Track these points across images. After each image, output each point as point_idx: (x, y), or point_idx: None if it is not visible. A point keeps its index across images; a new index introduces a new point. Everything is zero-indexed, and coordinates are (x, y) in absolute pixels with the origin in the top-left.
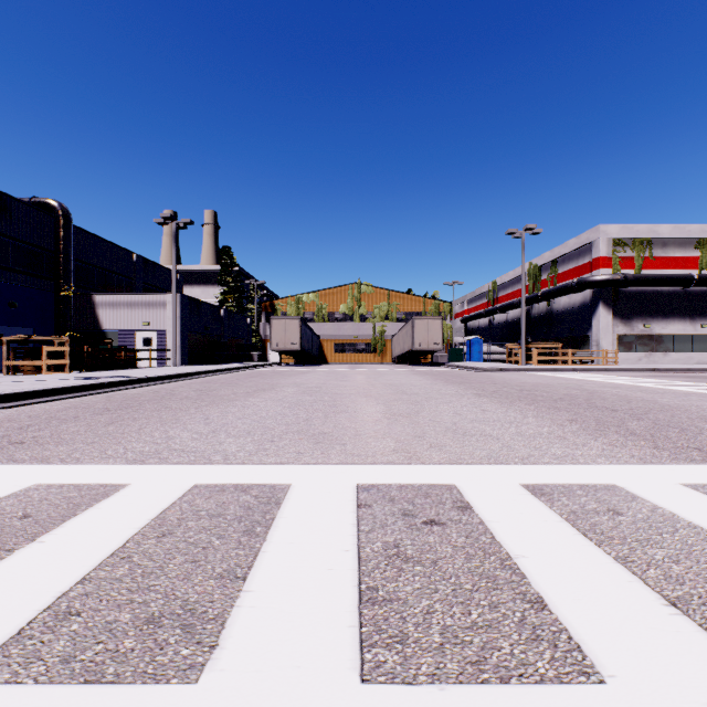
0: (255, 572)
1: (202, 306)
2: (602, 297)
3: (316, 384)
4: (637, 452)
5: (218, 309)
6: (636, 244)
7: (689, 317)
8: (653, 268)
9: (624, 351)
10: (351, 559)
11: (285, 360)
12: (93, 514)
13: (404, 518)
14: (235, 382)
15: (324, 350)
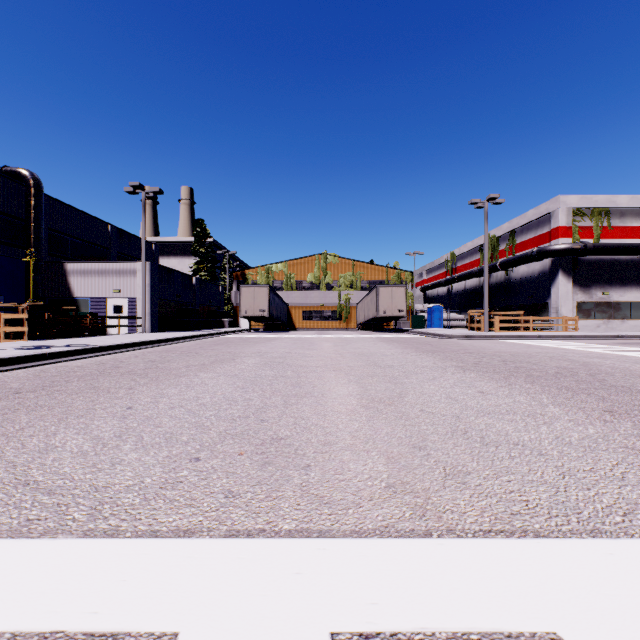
0: None
1: (173, 274)
2: (562, 266)
3: (280, 354)
4: None
5: (189, 278)
6: (595, 214)
7: None
8: (611, 238)
9: (583, 318)
10: None
11: (255, 327)
12: None
13: None
14: (196, 351)
15: (292, 317)
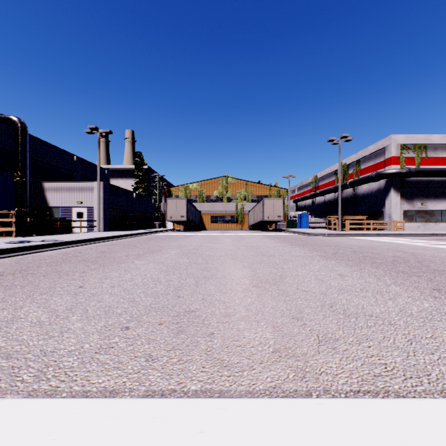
0: None
1: (119, 191)
2: (393, 184)
3: (194, 247)
4: None
5: (131, 193)
6: (416, 148)
7: None
8: (428, 165)
9: (408, 221)
10: None
11: (177, 227)
12: None
13: None
14: (134, 245)
15: (203, 221)
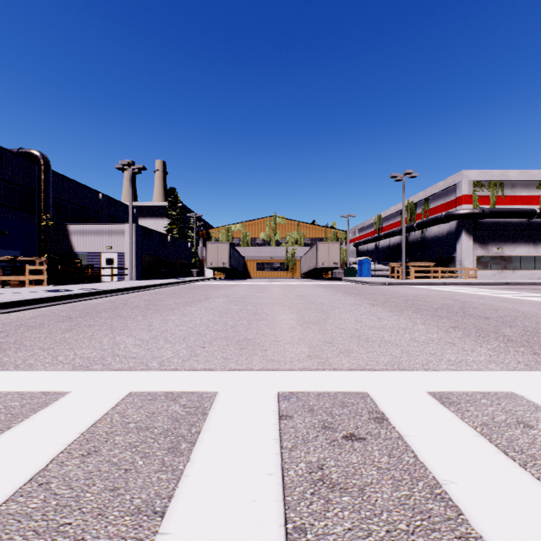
0: (175, 505)
1: (153, 234)
2: (465, 227)
3: (241, 296)
4: (521, 358)
5: (165, 236)
6: (491, 185)
7: (533, 242)
8: (504, 204)
9: (482, 269)
10: (275, 486)
11: (218, 276)
12: (26, 426)
13: (325, 432)
14: (177, 294)
15: (248, 268)
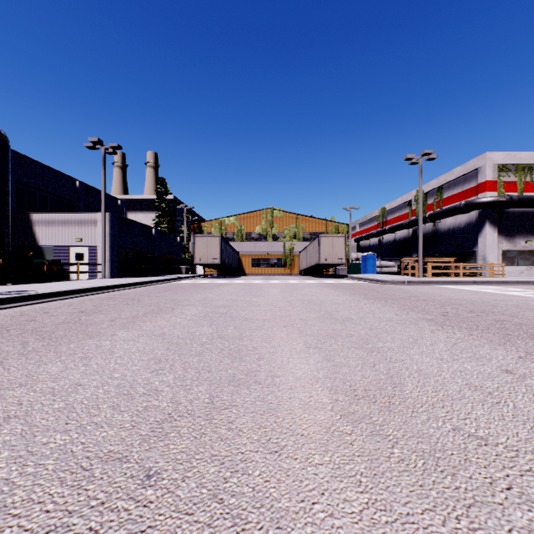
0: None
1: (133, 225)
2: (488, 217)
3: (226, 302)
4: None
5: (149, 229)
6: (519, 170)
7: None
8: (533, 191)
9: (508, 265)
10: None
11: (210, 272)
12: None
13: None
14: (140, 298)
15: (242, 264)
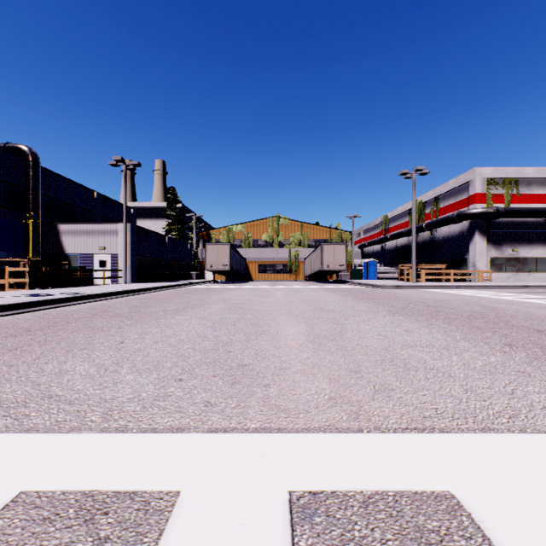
0: None
1: (149, 234)
2: (478, 227)
3: (241, 301)
4: None
5: (163, 237)
6: (506, 183)
7: None
8: (519, 203)
9: (496, 271)
10: None
11: (218, 278)
12: None
13: None
14: (170, 298)
15: (249, 270)
